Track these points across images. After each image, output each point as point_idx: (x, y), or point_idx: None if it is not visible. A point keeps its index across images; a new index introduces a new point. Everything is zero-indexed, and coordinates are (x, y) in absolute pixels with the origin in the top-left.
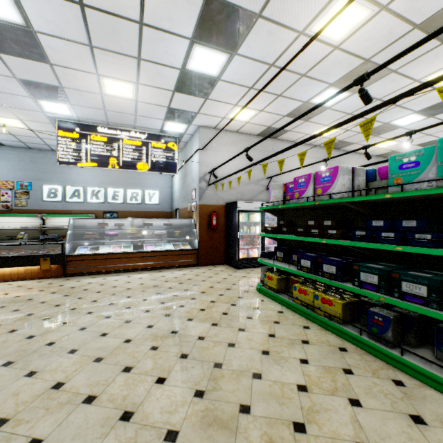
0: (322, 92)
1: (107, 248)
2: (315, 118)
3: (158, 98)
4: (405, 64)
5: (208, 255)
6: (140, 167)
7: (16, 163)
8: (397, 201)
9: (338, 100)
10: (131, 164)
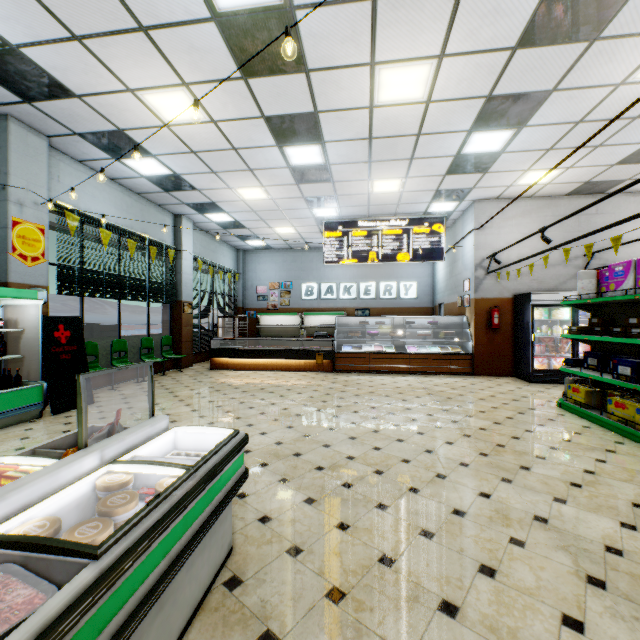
0: None
1: (369, 348)
2: None
3: (426, 185)
4: None
5: (486, 362)
6: (400, 258)
7: (281, 264)
8: None
9: None
10: (390, 256)
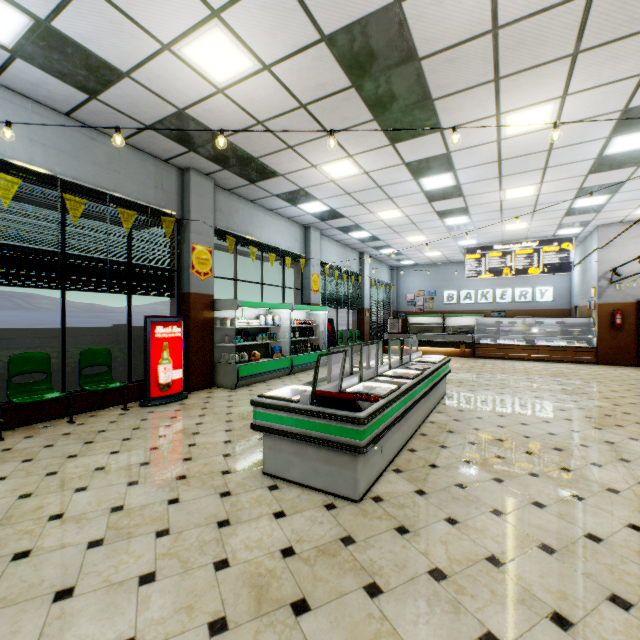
0: None
1: (502, 341)
2: None
3: (549, 222)
4: None
5: (609, 354)
6: (530, 272)
7: (426, 277)
8: None
9: None
10: (522, 270)
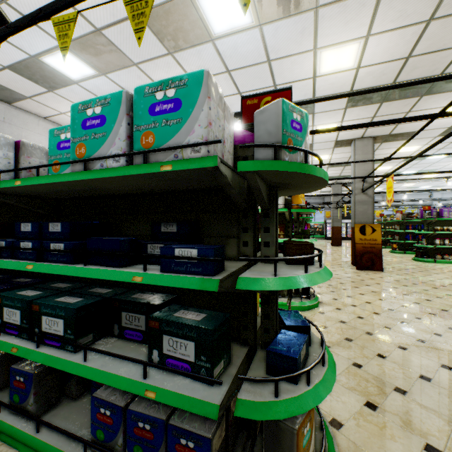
0: (54, 51)
1: None
2: (63, 92)
3: None
4: (144, 61)
5: None
6: None
7: None
8: (79, 198)
9: (84, 76)
10: None
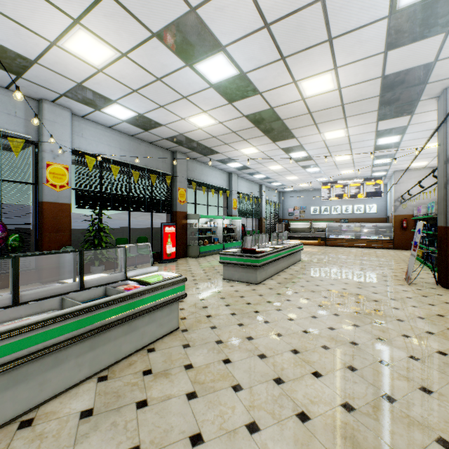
0: None
1: (342, 236)
2: None
3: (365, 170)
4: None
5: (400, 243)
6: (359, 196)
7: (300, 198)
8: None
9: None
10: (354, 195)
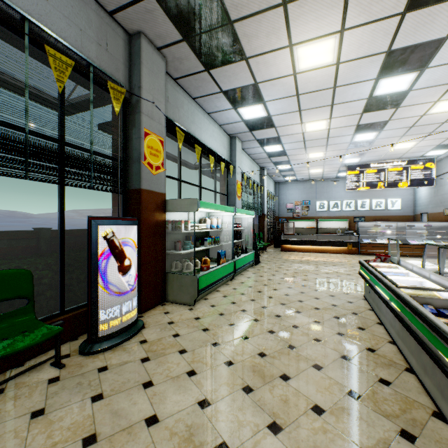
0: None
1: (381, 241)
2: None
3: (432, 143)
4: None
5: None
6: (400, 185)
7: (302, 190)
8: None
9: None
10: (393, 184)
